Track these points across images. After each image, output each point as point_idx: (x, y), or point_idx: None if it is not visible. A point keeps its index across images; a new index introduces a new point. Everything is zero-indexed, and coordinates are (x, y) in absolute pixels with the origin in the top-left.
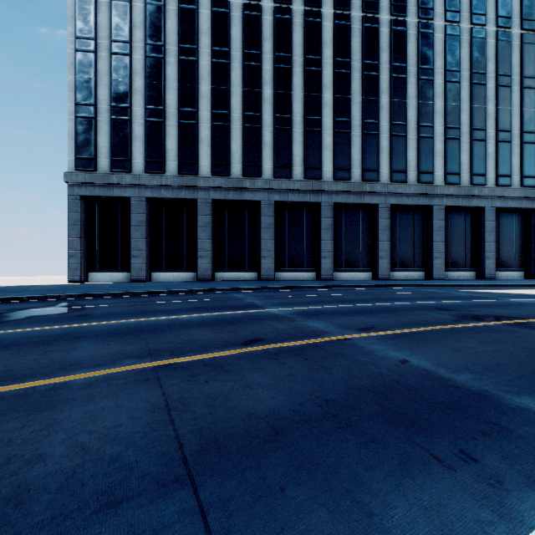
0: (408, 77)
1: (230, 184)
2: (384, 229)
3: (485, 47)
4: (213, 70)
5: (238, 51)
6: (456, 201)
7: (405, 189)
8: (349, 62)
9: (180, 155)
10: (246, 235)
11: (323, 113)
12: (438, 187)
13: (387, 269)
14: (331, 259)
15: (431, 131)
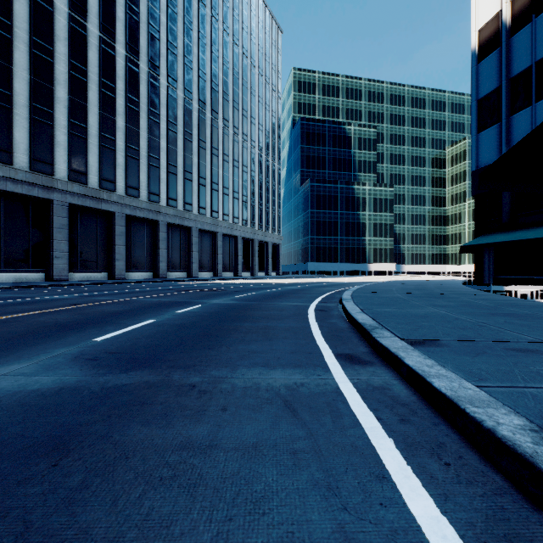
0: (141, 112)
1: None
2: (120, 235)
3: (192, 116)
4: None
5: None
6: (175, 220)
7: (139, 204)
8: (86, 71)
9: None
10: None
11: (55, 107)
12: (163, 207)
13: (123, 270)
14: (66, 260)
15: (158, 163)
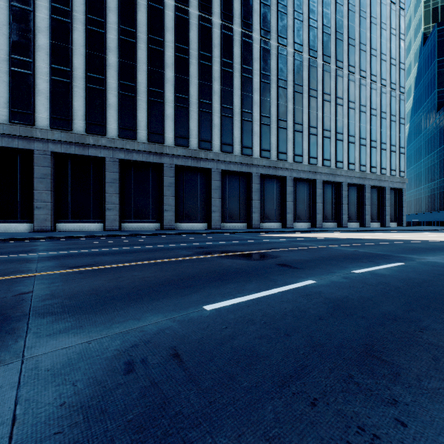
0: (234, 72)
1: (71, 138)
2: (216, 189)
3: (286, 62)
4: (52, 25)
5: (81, 14)
6: (268, 171)
7: (232, 158)
8: (187, 49)
9: (12, 104)
10: (91, 188)
11: (165, 87)
12: (255, 159)
13: (218, 221)
14: (172, 212)
15: (251, 116)
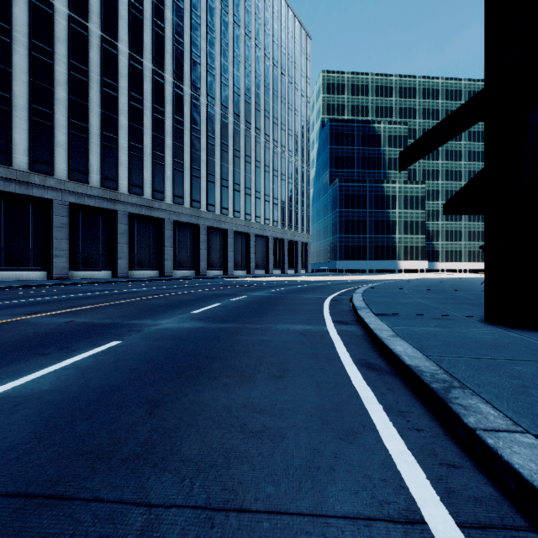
0: (185, 129)
1: (12, 175)
2: (168, 238)
3: (228, 128)
4: None
5: (23, 36)
6: (213, 224)
7: (183, 210)
8: (142, 100)
9: None
10: (31, 232)
11: (119, 134)
12: (203, 213)
13: (171, 268)
14: (127, 260)
15: (199, 173)
